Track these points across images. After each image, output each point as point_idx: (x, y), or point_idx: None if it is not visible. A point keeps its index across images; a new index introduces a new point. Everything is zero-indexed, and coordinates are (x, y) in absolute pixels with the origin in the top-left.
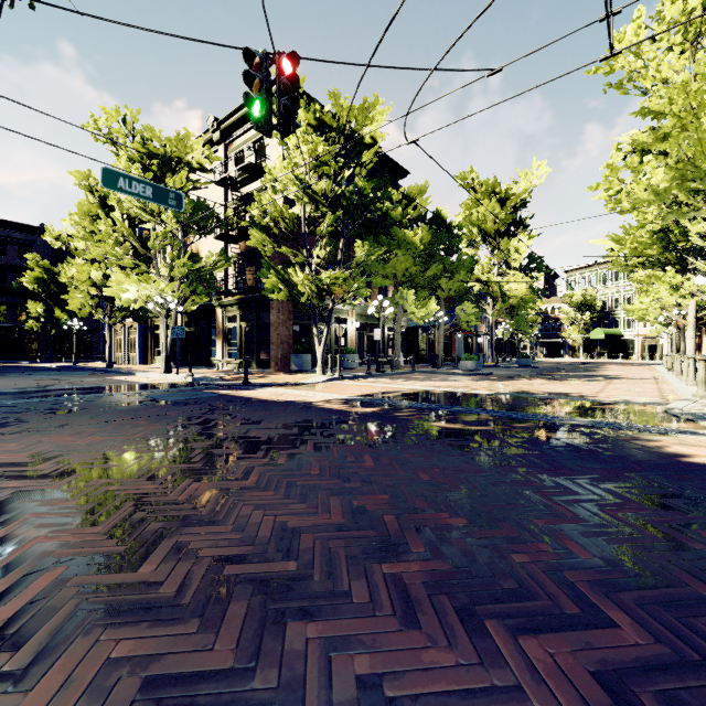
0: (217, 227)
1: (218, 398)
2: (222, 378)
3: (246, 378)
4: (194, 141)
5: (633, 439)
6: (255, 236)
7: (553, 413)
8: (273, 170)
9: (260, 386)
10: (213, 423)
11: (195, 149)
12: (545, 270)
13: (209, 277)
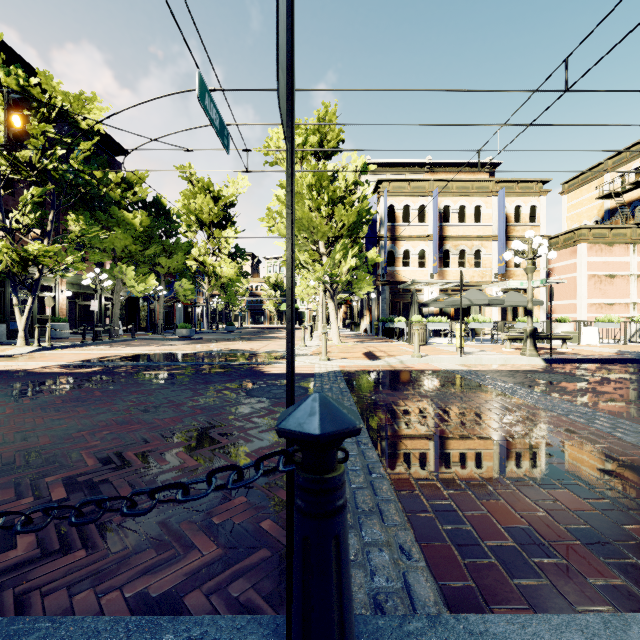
0: None
1: None
2: None
3: None
4: None
5: (254, 368)
6: None
7: (226, 360)
8: None
9: None
10: None
11: None
12: (247, 259)
13: None
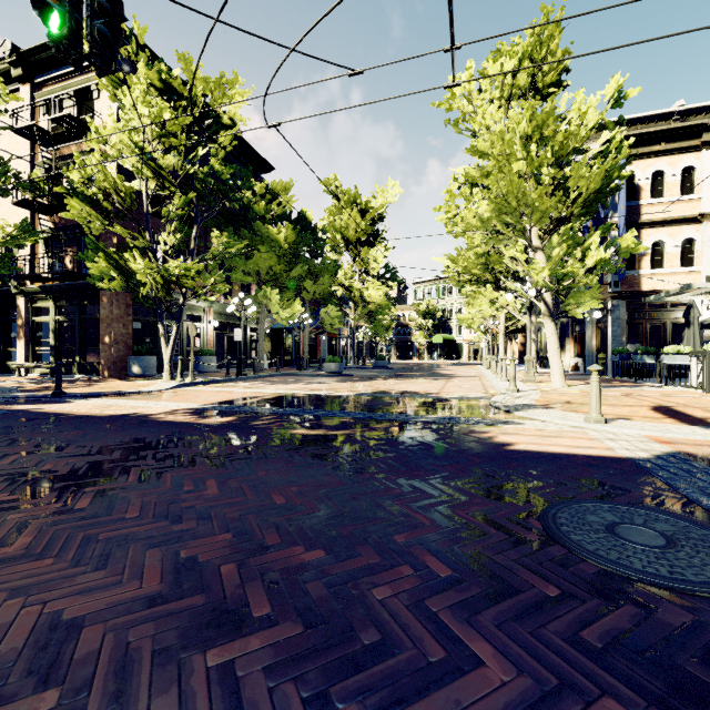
0: (16, 189)
1: (6, 417)
2: (21, 389)
3: (58, 388)
4: None
5: (471, 432)
6: (75, 207)
7: (407, 411)
8: (101, 129)
9: (81, 397)
10: None
11: None
12: (398, 280)
13: (2, 254)
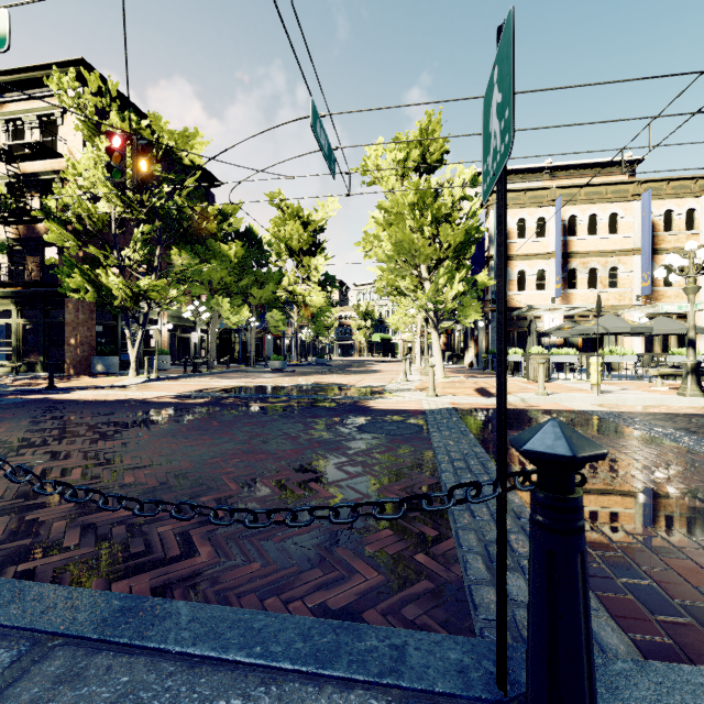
0: None
1: (37, 402)
2: (8, 384)
3: (52, 383)
4: None
5: (357, 403)
6: (55, 231)
7: (325, 394)
8: (77, 165)
9: (72, 390)
10: (66, 417)
11: None
12: (337, 287)
13: None
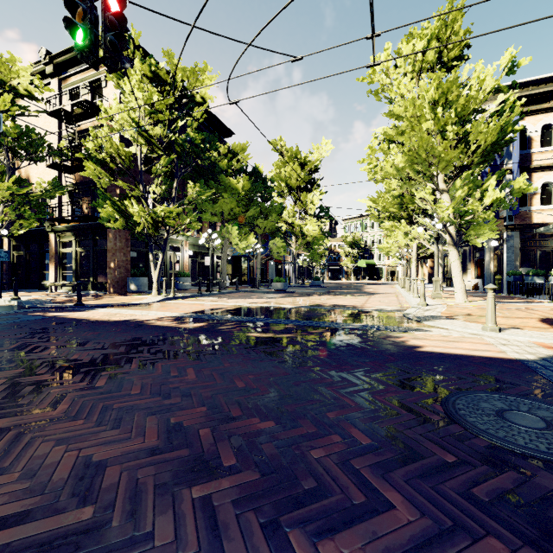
0: (49, 156)
1: (44, 321)
2: (53, 301)
3: (79, 300)
4: (21, 67)
5: (388, 337)
6: (90, 168)
7: (337, 320)
8: (109, 109)
9: (94, 307)
10: (30, 347)
11: (22, 75)
12: (330, 218)
13: (39, 203)
